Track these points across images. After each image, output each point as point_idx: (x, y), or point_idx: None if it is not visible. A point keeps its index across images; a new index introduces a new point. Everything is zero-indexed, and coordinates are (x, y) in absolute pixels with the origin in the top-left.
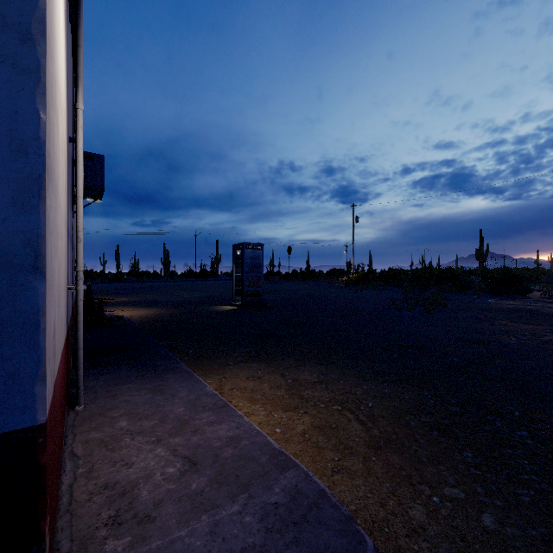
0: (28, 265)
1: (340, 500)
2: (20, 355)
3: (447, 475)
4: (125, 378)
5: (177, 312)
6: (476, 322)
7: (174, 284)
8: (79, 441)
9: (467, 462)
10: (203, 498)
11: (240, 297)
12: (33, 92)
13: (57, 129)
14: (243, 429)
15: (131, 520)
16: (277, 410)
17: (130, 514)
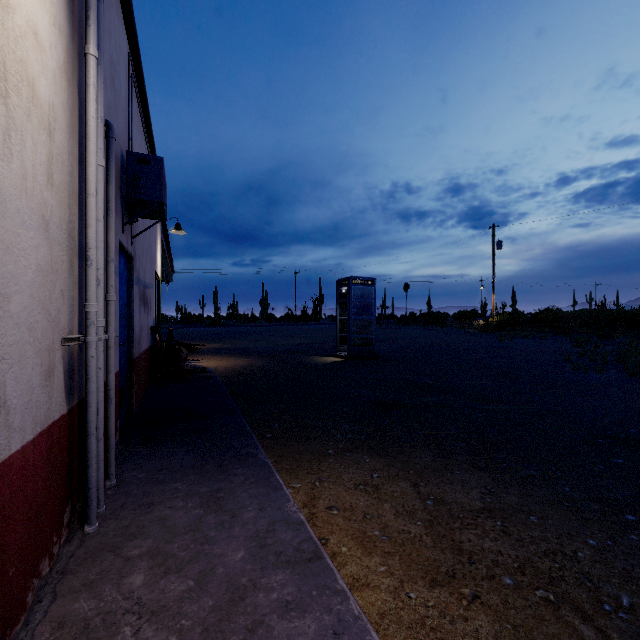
0: None
1: None
2: None
3: None
4: (177, 468)
5: (269, 363)
6: None
7: (271, 329)
8: (52, 618)
9: None
10: None
11: (346, 346)
12: None
13: None
14: None
15: None
16: (414, 579)
17: None
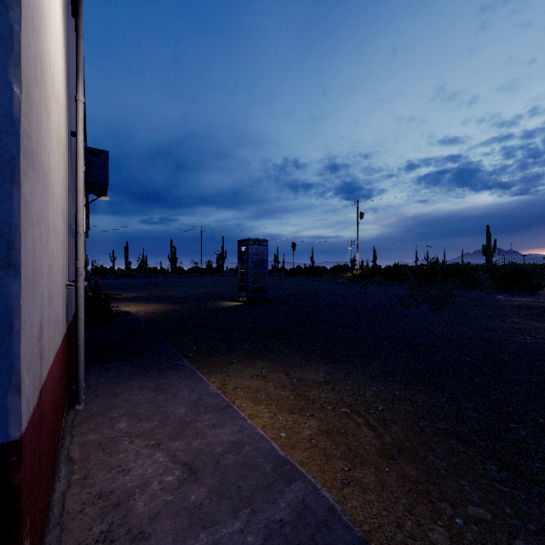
0: None
1: (352, 518)
2: None
3: (469, 491)
4: (128, 375)
5: (182, 308)
6: (487, 320)
7: (180, 280)
8: (77, 443)
9: (491, 477)
10: (202, 512)
11: (245, 293)
12: (5, 63)
13: (47, 114)
14: (246, 432)
15: (124, 537)
16: (282, 412)
17: (123, 529)
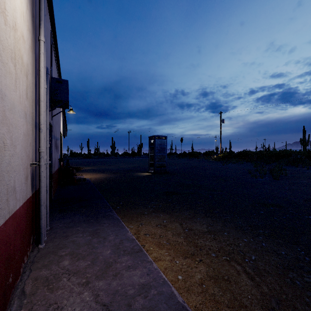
0: None
1: None
2: None
3: None
4: (77, 221)
5: (116, 176)
6: None
7: (116, 160)
8: (32, 277)
9: None
10: None
11: (153, 168)
12: None
13: None
14: (152, 276)
15: None
16: (178, 256)
17: None
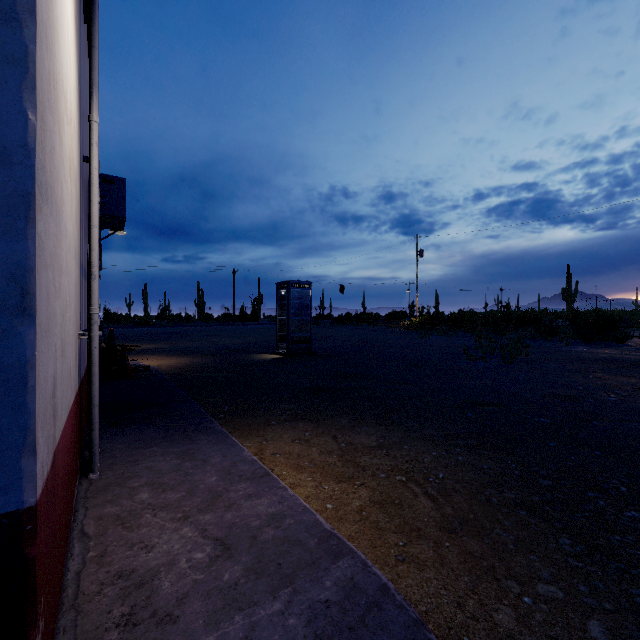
0: (12, 306)
1: (407, 598)
2: (2, 420)
3: (540, 568)
4: (149, 439)
5: (212, 361)
6: (565, 375)
7: (209, 329)
8: (92, 516)
9: (565, 551)
10: (237, 592)
11: (285, 344)
12: (18, 87)
13: (60, 140)
14: (287, 504)
15: (149, 620)
16: (328, 481)
17: (147, 612)
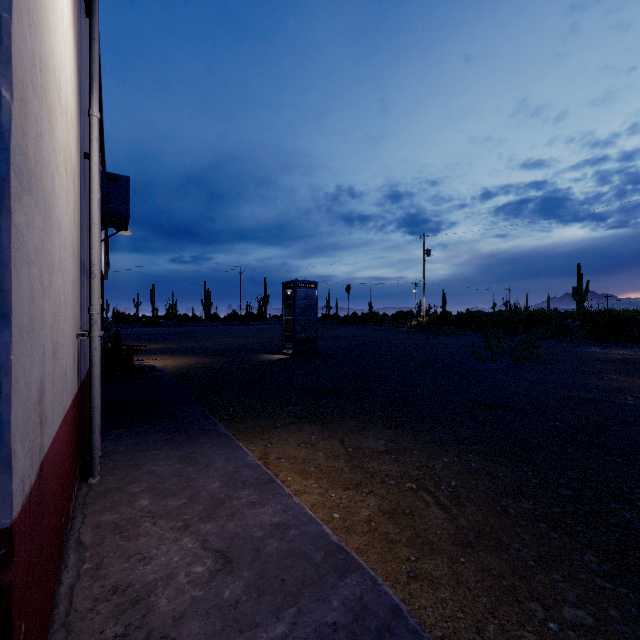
0: None
1: (421, 621)
2: None
3: (565, 589)
4: (152, 442)
5: (218, 361)
6: (579, 376)
7: (215, 329)
8: (89, 524)
9: (592, 570)
10: (238, 612)
11: (291, 344)
12: None
13: (50, 129)
14: (292, 513)
15: None
16: (335, 488)
17: (141, 633)
